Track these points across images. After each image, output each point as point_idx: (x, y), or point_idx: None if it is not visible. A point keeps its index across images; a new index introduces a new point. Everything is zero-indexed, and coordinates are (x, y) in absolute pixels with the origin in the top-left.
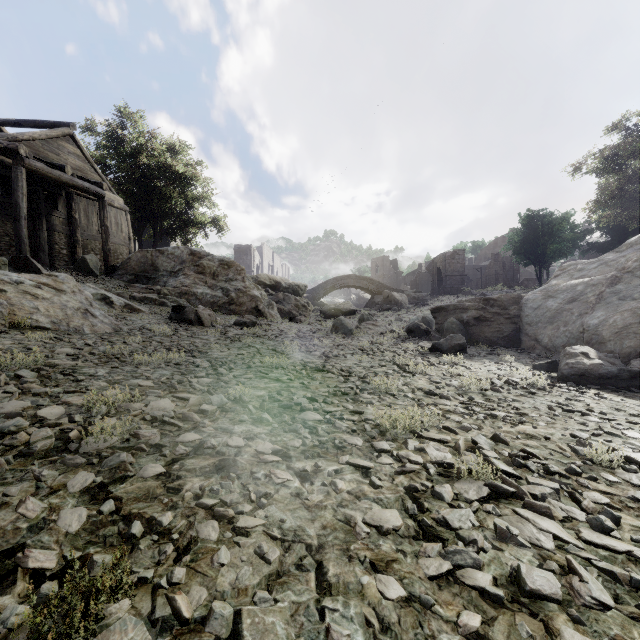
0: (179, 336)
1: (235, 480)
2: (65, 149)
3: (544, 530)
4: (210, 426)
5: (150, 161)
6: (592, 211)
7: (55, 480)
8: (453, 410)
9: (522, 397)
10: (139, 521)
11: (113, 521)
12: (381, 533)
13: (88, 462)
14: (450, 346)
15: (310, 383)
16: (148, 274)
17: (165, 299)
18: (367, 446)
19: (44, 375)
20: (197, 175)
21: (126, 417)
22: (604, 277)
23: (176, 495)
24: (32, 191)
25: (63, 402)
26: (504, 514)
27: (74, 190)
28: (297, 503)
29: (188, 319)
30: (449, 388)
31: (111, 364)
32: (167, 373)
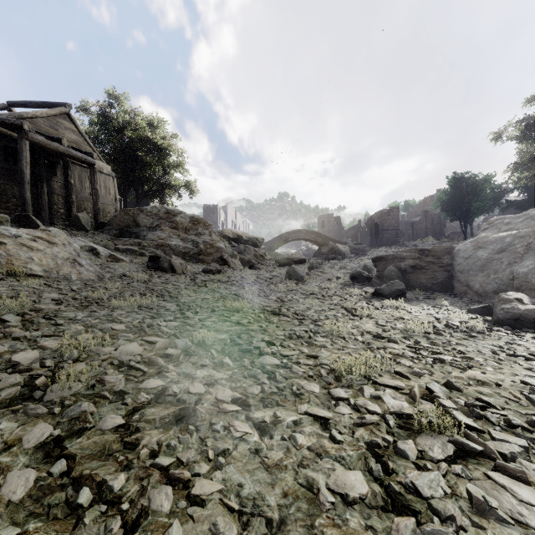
0: (154, 282)
1: (194, 433)
2: (62, 125)
3: (525, 502)
4: (173, 371)
5: (133, 135)
6: (513, 173)
7: (12, 433)
8: (402, 354)
9: (464, 340)
10: (88, 487)
11: (62, 485)
12: (347, 503)
13: (49, 412)
14: (391, 291)
15: (268, 326)
16: (130, 229)
17: (144, 250)
18: (324, 393)
19: (28, 319)
20: (172, 146)
21: (95, 362)
22: (531, 230)
23: (132, 451)
24: (35, 160)
25: (39, 346)
26: (475, 477)
27: (70, 159)
28: (256, 462)
29: (162, 267)
30: (395, 331)
31: (90, 308)
32: (139, 317)
